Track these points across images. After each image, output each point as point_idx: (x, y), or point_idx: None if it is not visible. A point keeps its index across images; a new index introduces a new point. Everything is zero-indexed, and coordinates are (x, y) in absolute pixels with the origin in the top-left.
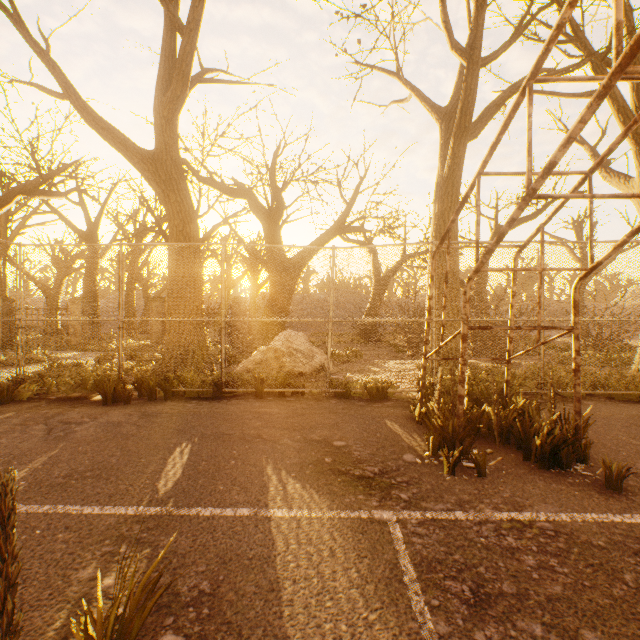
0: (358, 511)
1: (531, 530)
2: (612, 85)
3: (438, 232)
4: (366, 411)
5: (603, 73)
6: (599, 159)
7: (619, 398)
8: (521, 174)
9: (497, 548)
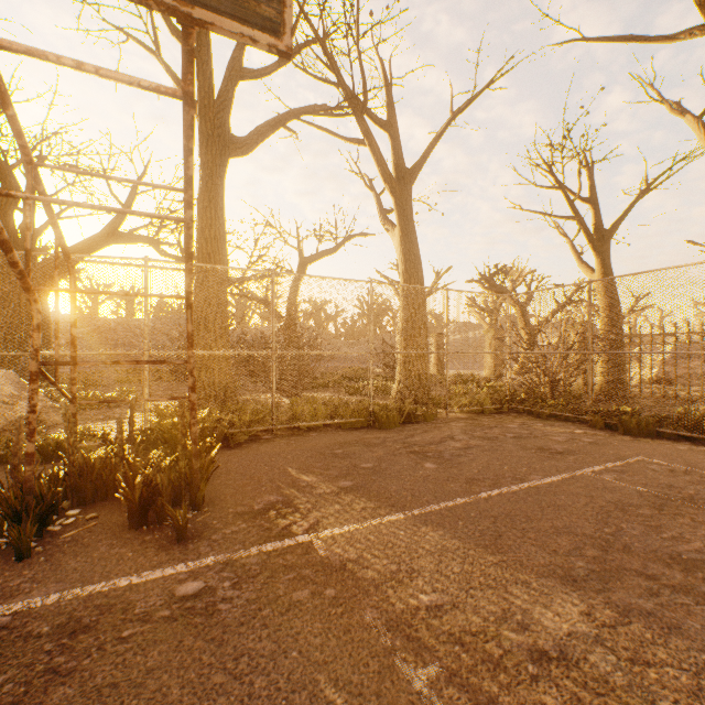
0: None
1: None
2: None
3: (201, 252)
4: (4, 480)
5: (364, 124)
6: None
7: (345, 426)
8: (97, 176)
9: None
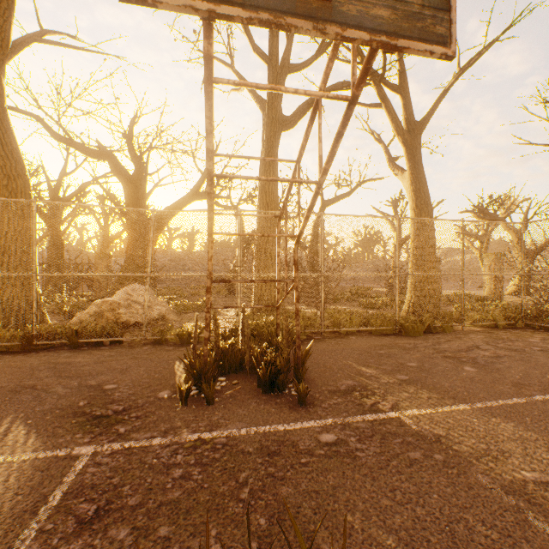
0: (61, 450)
1: (206, 446)
2: (209, 90)
3: (262, 202)
4: (168, 355)
5: (381, 91)
6: (299, 152)
7: (376, 332)
8: (246, 158)
9: (160, 466)
